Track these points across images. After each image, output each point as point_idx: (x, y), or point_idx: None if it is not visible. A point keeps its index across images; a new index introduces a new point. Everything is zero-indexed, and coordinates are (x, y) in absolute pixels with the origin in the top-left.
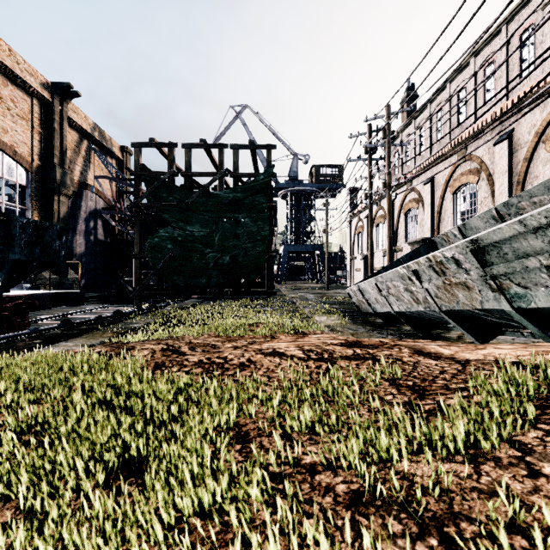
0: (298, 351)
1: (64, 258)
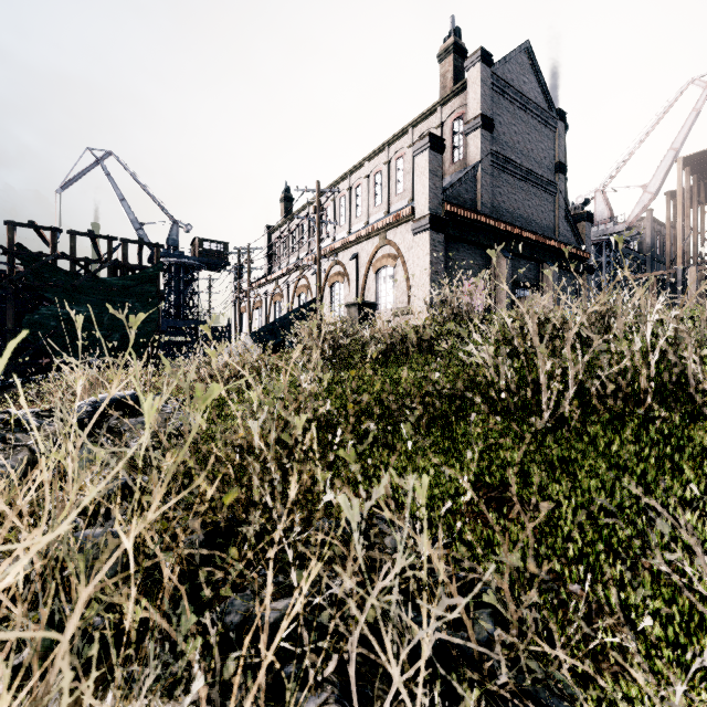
0: None
1: None
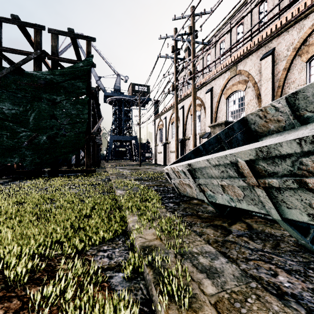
0: None
1: None
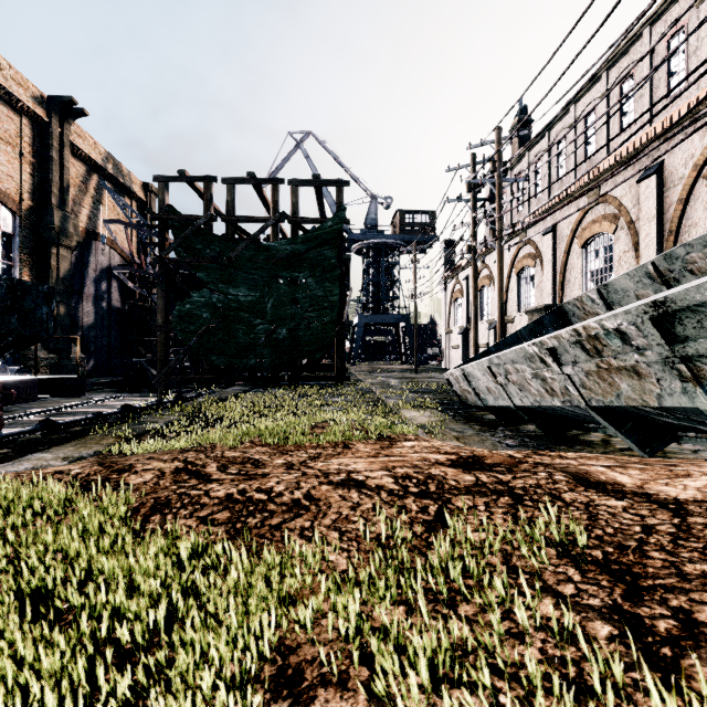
0: (388, 479)
1: (64, 331)
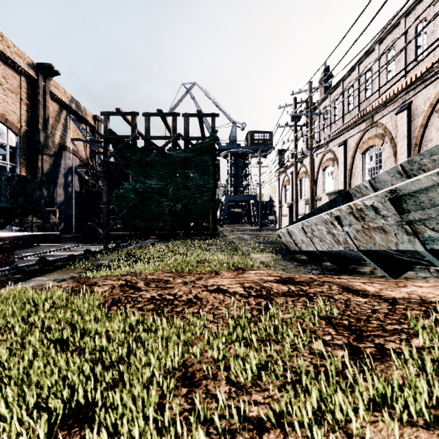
0: (240, 288)
1: (46, 206)
